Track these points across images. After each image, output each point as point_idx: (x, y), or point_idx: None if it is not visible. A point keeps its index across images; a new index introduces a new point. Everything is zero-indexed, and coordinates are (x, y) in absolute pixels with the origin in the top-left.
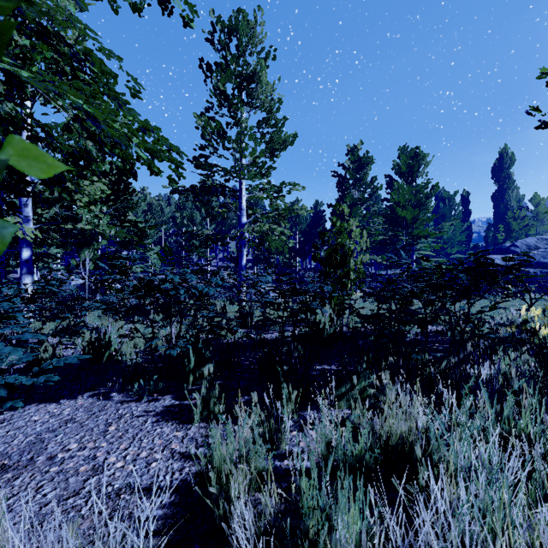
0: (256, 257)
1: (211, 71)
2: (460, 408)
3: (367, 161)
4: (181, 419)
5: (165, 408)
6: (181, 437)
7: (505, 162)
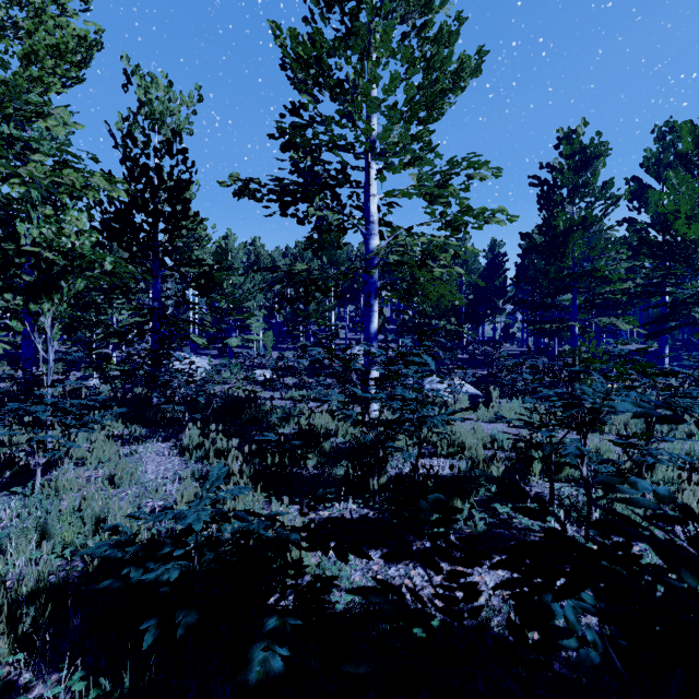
0: (401, 325)
1: None
2: None
3: (598, 151)
4: None
5: None
6: None
7: None
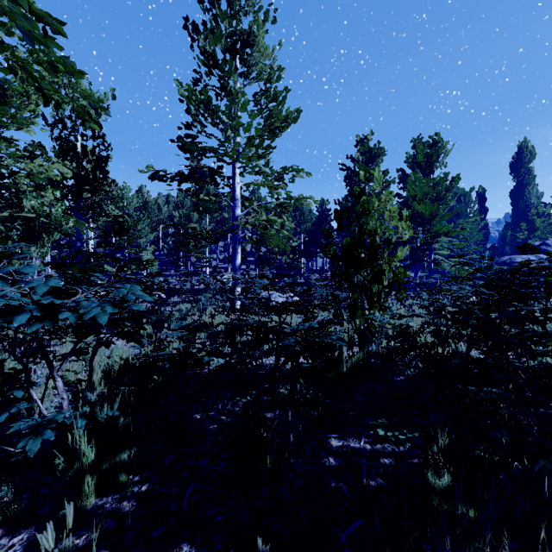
0: (258, 258)
1: (197, 32)
2: None
3: (379, 152)
4: None
5: None
6: None
7: (525, 156)
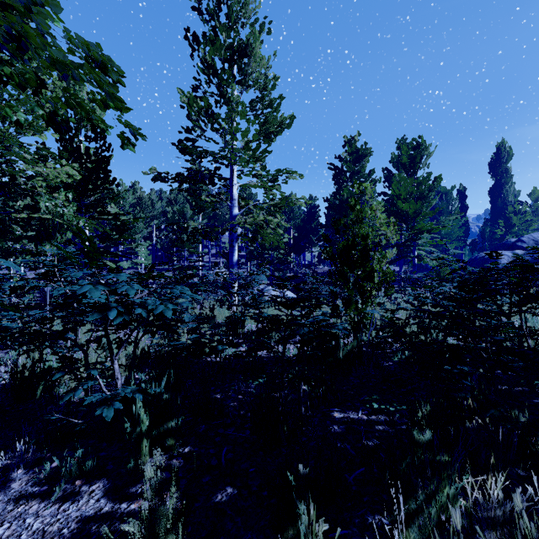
0: (249, 253)
1: (197, 43)
2: None
3: (365, 153)
4: None
5: (82, 524)
6: None
7: (503, 156)
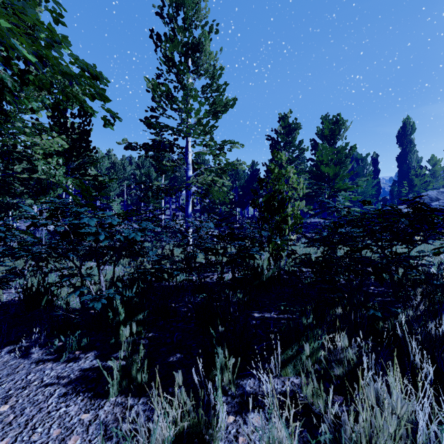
0: (203, 207)
1: (160, 41)
2: (435, 380)
3: (296, 127)
4: (95, 391)
5: (82, 372)
6: (87, 421)
7: (407, 129)
